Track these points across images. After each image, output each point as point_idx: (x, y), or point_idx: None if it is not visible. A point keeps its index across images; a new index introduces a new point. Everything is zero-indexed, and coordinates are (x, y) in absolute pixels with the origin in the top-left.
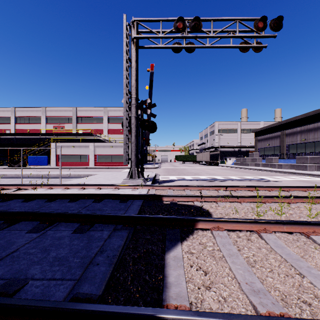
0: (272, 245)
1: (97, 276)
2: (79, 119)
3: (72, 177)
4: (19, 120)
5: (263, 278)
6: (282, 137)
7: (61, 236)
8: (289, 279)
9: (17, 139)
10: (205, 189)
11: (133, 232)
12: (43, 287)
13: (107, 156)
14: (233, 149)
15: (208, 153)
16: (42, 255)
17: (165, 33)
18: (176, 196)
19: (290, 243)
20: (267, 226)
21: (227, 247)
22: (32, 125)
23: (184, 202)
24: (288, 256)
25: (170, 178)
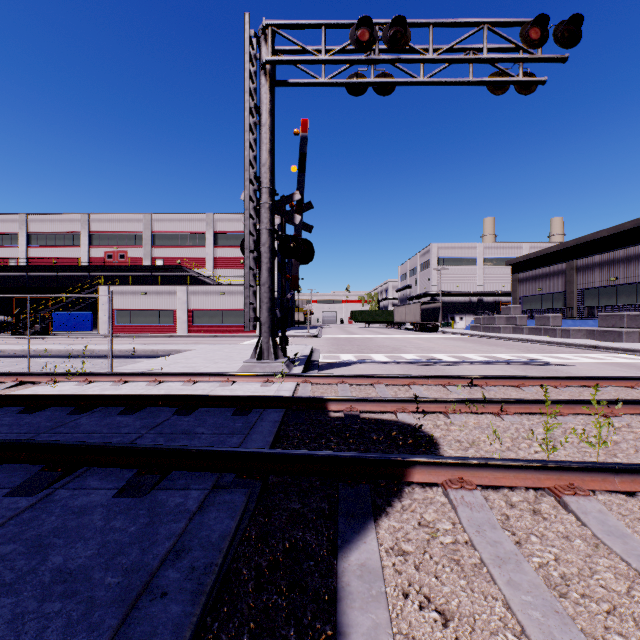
0: (596, 530)
1: (156, 636)
2: (157, 238)
3: (139, 356)
4: (35, 240)
5: (599, 636)
6: (570, 273)
7: (86, 504)
8: None
9: (31, 278)
10: (418, 383)
11: (261, 492)
12: None
13: (213, 313)
14: (467, 299)
15: (417, 307)
16: (28, 562)
17: (332, 53)
18: (358, 400)
19: (637, 523)
20: (576, 478)
21: (489, 535)
22: (62, 249)
23: (375, 413)
24: None
25: (341, 359)
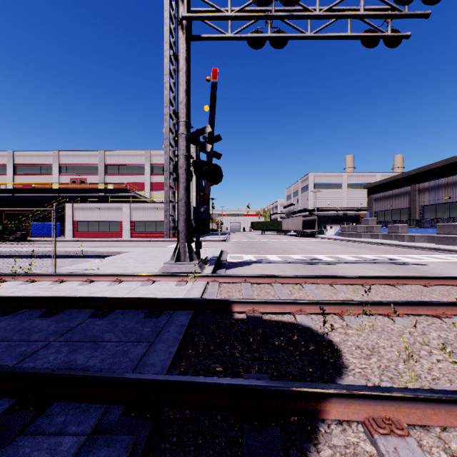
0: None
1: None
2: (109, 168)
3: (89, 256)
4: (19, 170)
5: None
6: (413, 194)
7: None
8: None
9: (16, 197)
10: (309, 282)
11: (149, 439)
12: None
13: (149, 223)
14: (335, 213)
15: (299, 219)
16: None
17: (236, 10)
18: (260, 302)
19: None
20: None
21: None
22: (39, 177)
23: (276, 314)
24: None
25: (244, 259)
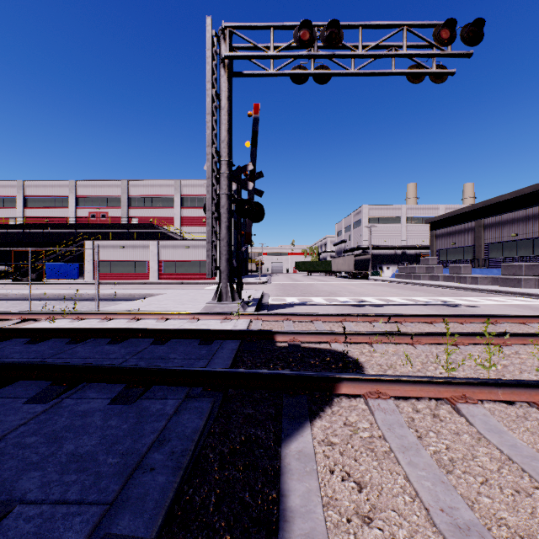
0: (480, 428)
1: (149, 495)
2: (133, 201)
3: (119, 299)
4: (31, 202)
5: (473, 498)
6: (478, 230)
7: (88, 409)
8: (523, 499)
9: (27, 234)
10: (349, 320)
11: (222, 401)
12: (40, 520)
13: (180, 263)
14: (393, 252)
15: (351, 258)
16: (48, 449)
17: (279, 50)
18: (299, 333)
19: (512, 424)
20: (468, 391)
21: (397, 431)
22: (53, 210)
23: (314, 343)
24: (513, 450)
25: (287, 301)
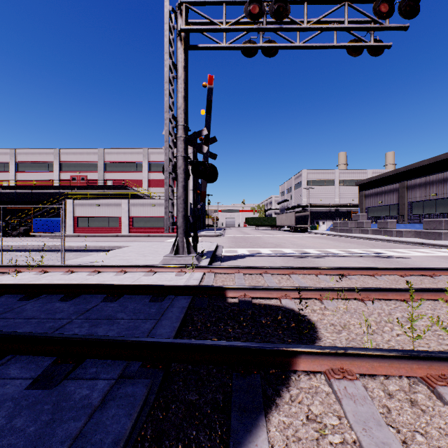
0: None
1: None
2: (108, 166)
3: (92, 251)
4: (21, 167)
5: None
6: (402, 191)
7: None
8: None
9: (18, 194)
10: (296, 272)
11: (162, 382)
12: None
13: (147, 219)
14: (328, 209)
15: (292, 215)
16: None
17: (230, 23)
18: (250, 288)
19: None
20: (445, 367)
21: (376, 434)
22: (40, 174)
23: (264, 299)
24: None
25: (238, 252)
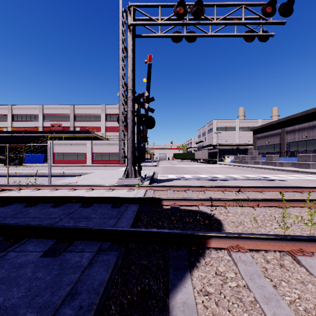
0: None
1: None
2: (77, 117)
3: (67, 176)
4: (16, 118)
5: None
6: (283, 134)
7: (24, 261)
8: None
9: (14, 137)
10: (209, 190)
11: (124, 254)
12: None
13: (104, 154)
14: (231, 147)
15: (206, 151)
16: None
17: (164, 20)
18: (178, 199)
19: None
20: (303, 245)
21: (257, 281)
22: (29, 122)
23: (187, 206)
24: None
25: (169, 177)
